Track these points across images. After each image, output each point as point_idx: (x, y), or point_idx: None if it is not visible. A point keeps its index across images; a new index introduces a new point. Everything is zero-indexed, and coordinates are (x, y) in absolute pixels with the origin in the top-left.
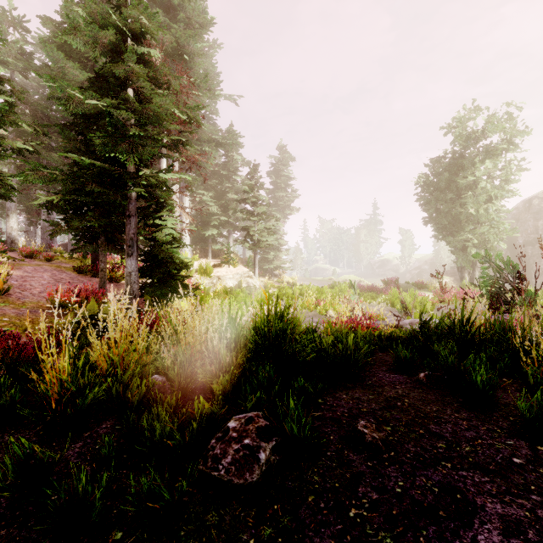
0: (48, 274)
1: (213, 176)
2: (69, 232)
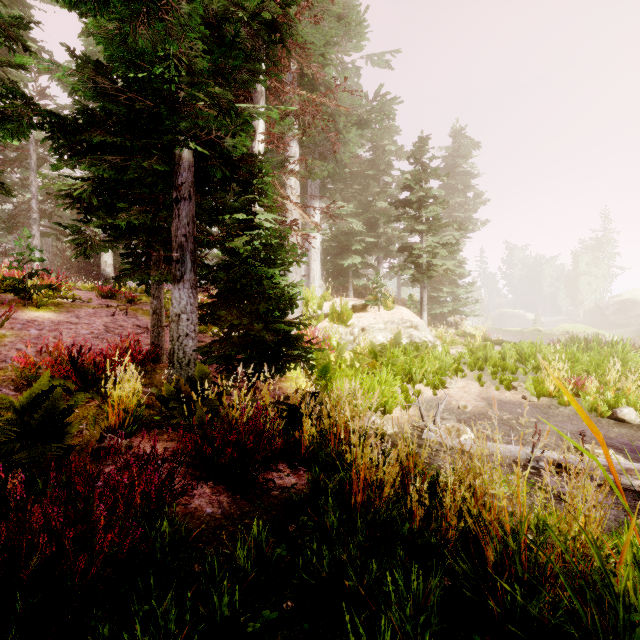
0: (106, 320)
1: (355, 180)
2: (108, 247)
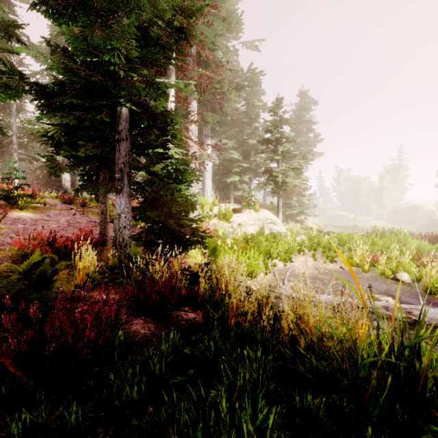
0: (68, 218)
1: (235, 125)
2: (70, 170)
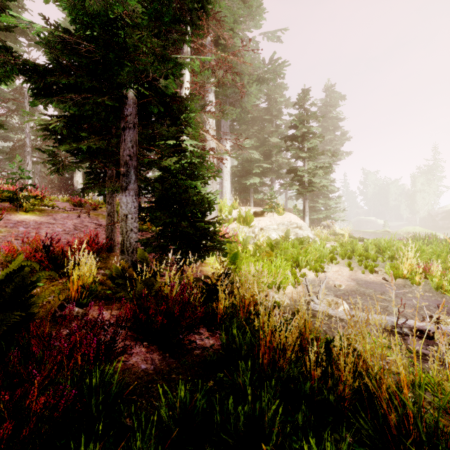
0: (75, 221)
1: (255, 123)
2: (75, 167)
